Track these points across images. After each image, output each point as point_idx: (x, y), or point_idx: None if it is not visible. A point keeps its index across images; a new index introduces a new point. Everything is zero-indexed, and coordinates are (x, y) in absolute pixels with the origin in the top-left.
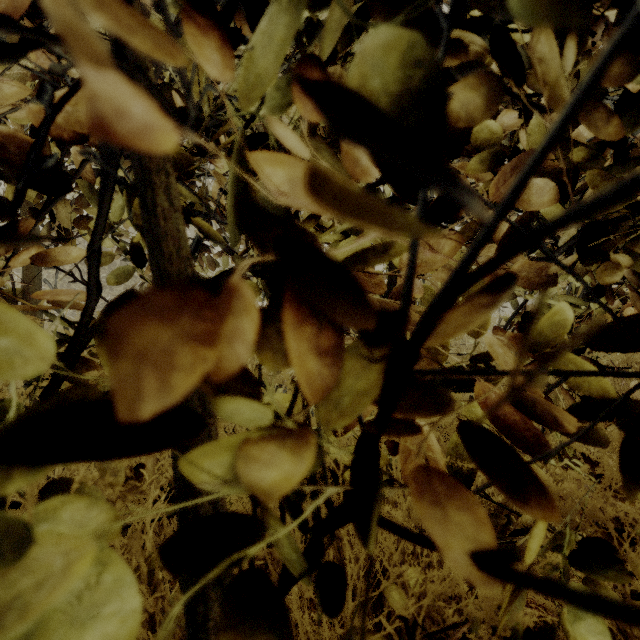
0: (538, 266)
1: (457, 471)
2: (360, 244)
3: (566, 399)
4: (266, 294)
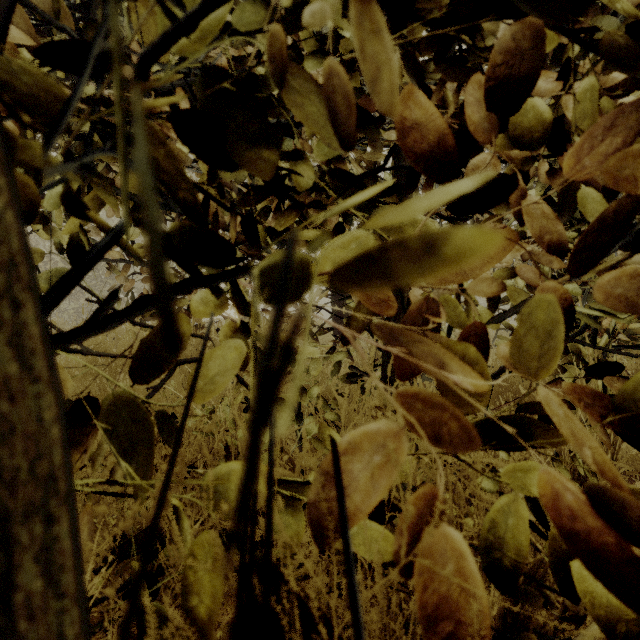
0: (593, 272)
1: (493, 552)
2: (360, 241)
3: (594, 423)
4: (238, 306)
